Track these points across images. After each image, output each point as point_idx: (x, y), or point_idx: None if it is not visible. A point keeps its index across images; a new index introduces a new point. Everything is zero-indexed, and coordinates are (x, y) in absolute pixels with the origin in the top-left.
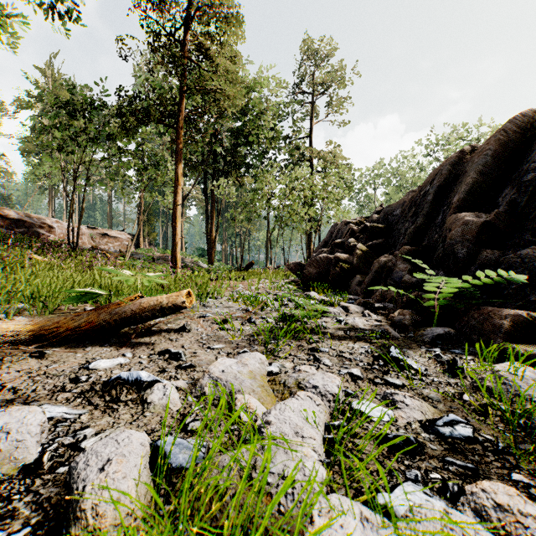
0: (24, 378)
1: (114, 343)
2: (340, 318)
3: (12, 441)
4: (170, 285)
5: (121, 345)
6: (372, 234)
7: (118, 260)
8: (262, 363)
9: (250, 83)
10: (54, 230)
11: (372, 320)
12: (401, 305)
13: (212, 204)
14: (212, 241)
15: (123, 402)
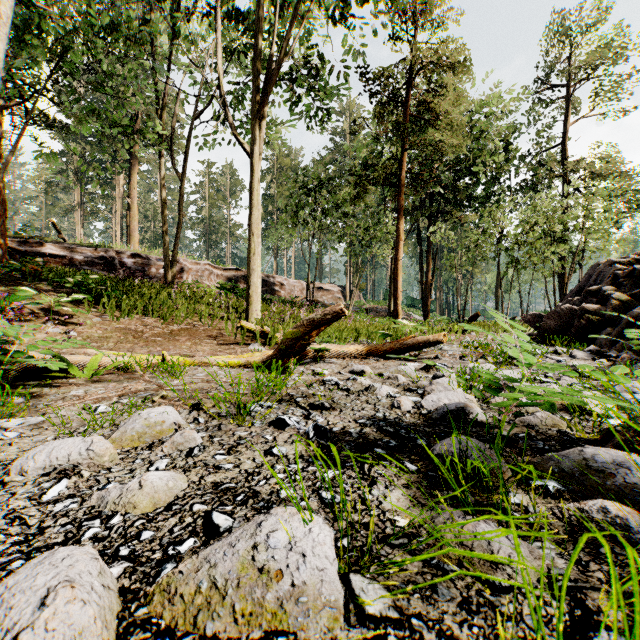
0: (382, 365)
1: (403, 360)
2: (561, 359)
3: (410, 371)
4: (410, 333)
5: (407, 361)
6: (639, 279)
7: None
8: (493, 367)
9: (475, 106)
10: (284, 287)
11: (595, 363)
12: (635, 354)
13: (427, 250)
14: (427, 291)
15: (432, 372)
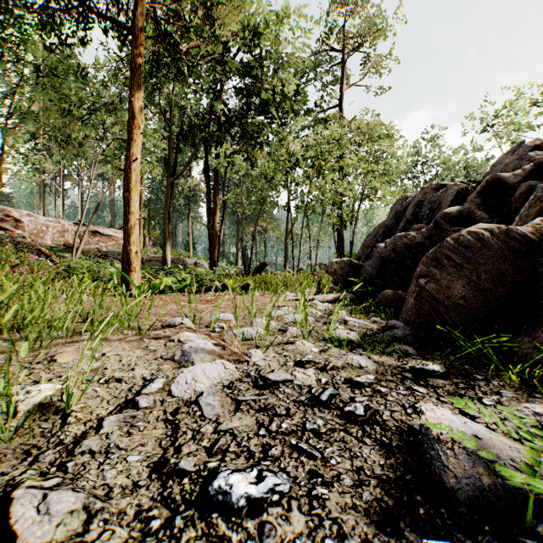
0: None
1: None
2: None
3: None
4: None
5: None
6: None
7: (88, 260)
8: None
9: (264, 18)
10: (22, 225)
11: None
12: None
13: (214, 189)
14: (214, 236)
15: None
